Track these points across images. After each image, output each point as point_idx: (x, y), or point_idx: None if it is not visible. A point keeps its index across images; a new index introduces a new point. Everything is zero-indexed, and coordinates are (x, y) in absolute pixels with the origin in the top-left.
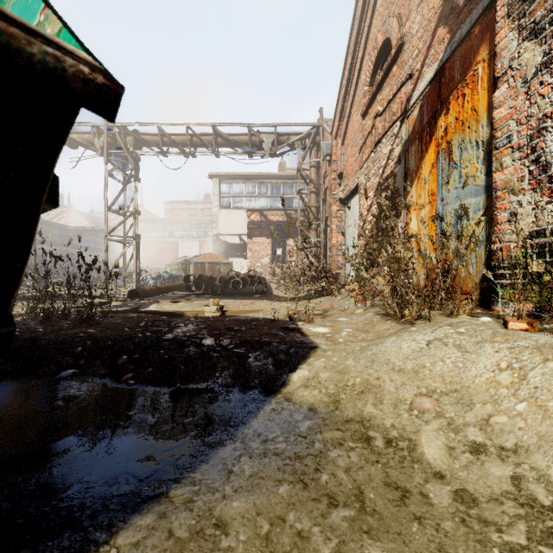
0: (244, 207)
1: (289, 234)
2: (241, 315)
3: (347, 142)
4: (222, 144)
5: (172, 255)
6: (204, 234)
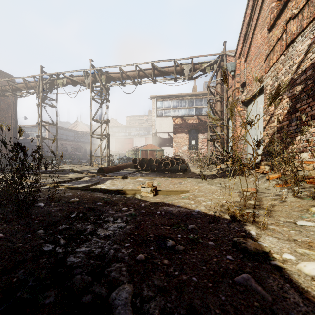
0: (171, 115)
1: (200, 131)
2: (173, 203)
3: (250, 57)
4: (157, 74)
5: (130, 145)
6: (147, 133)
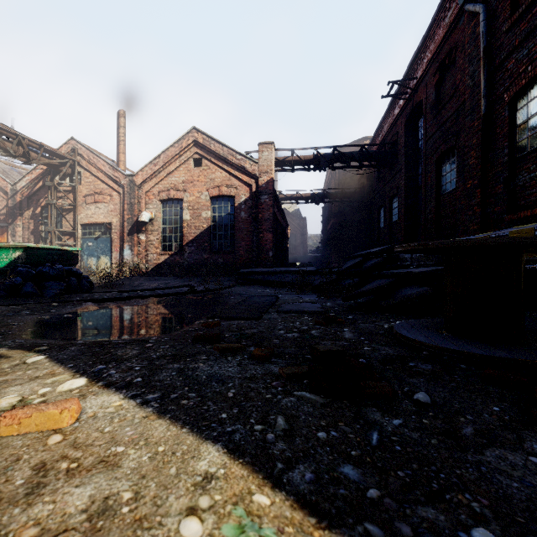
0: None
1: None
2: None
3: None
4: None
5: None
6: None
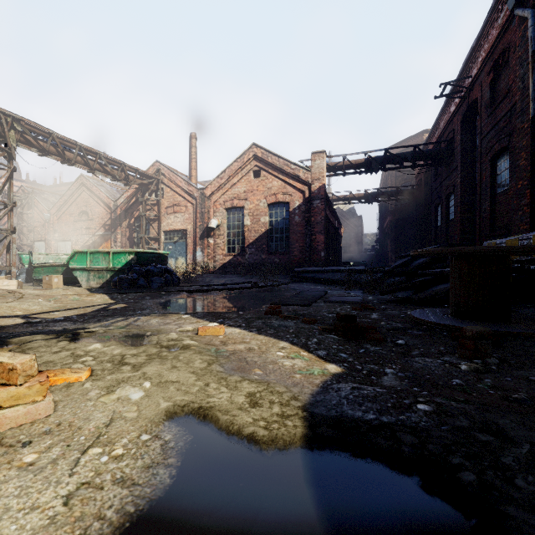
0: None
1: None
2: None
3: (62, 221)
4: None
5: None
6: None
